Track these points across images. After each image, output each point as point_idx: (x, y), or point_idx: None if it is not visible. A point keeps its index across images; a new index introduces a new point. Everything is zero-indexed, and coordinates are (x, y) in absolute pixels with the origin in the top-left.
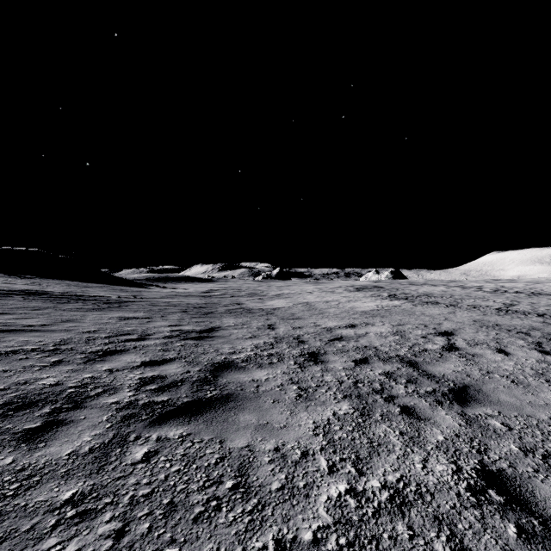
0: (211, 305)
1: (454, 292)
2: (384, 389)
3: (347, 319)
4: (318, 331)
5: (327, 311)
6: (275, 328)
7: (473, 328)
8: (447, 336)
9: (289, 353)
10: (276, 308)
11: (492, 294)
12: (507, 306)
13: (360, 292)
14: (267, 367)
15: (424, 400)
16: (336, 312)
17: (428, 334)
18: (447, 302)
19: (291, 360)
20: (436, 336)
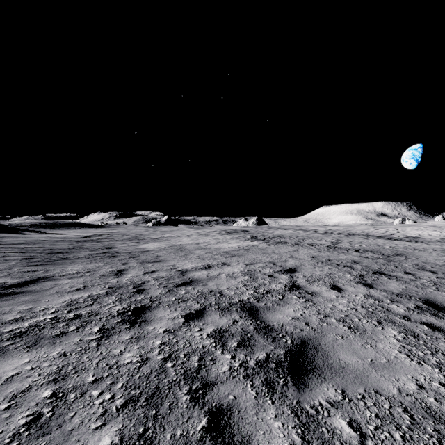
0: (76, 249)
1: (298, 234)
2: (201, 368)
3: (207, 260)
4: (170, 274)
5: (193, 252)
6: (124, 274)
7: (311, 264)
8: (290, 273)
9: (108, 311)
10: (145, 251)
11: (324, 235)
12: (334, 244)
13: (229, 235)
14: (44, 344)
15: (251, 385)
16: (200, 254)
17: (274, 272)
18: (293, 242)
19: (99, 324)
20: (281, 274)
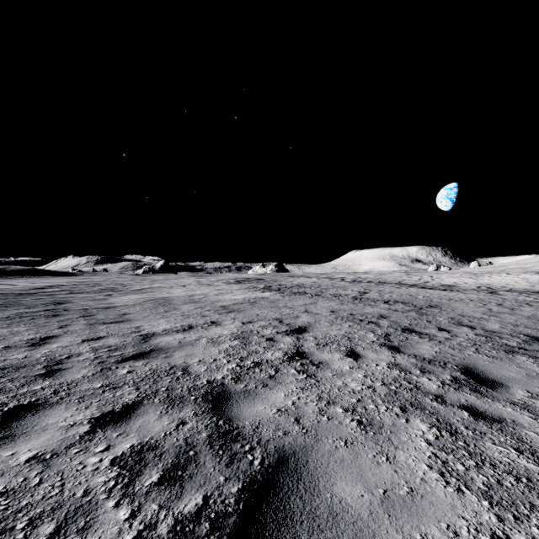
0: (3, 306)
1: (322, 282)
2: None
3: (192, 318)
4: (124, 341)
5: (179, 307)
6: (47, 343)
7: (328, 320)
8: (298, 334)
9: None
10: (111, 307)
11: (351, 283)
12: (361, 294)
13: (238, 284)
14: None
15: None
16: (187, 309)
17: (277, 333)
18: (313, 292)
19: None
20: (285, 335)
